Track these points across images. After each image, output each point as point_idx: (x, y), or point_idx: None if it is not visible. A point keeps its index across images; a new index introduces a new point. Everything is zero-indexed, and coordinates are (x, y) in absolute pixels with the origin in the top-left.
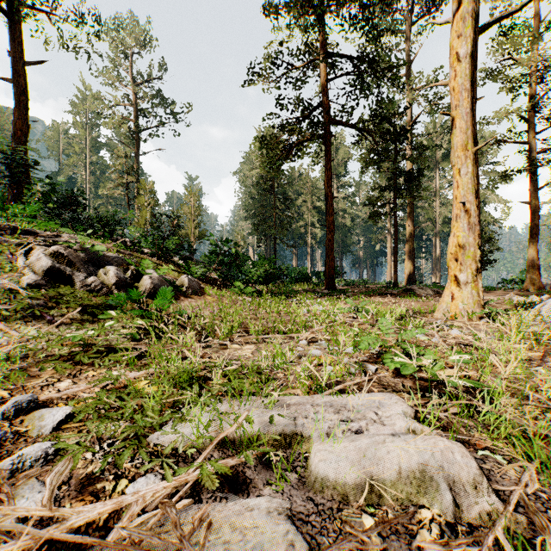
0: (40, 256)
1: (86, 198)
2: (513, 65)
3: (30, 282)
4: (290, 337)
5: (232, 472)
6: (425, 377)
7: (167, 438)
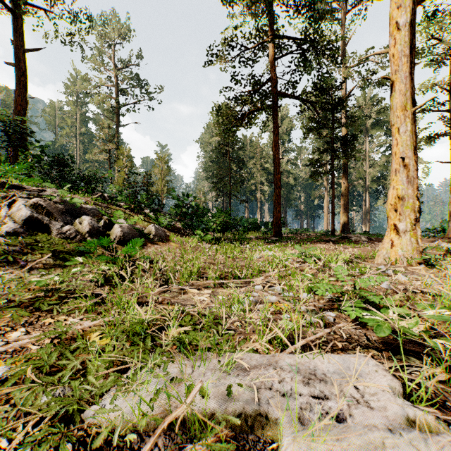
0: (21, 207)
1: (72, 160)
2: (436, 43)
3: (9, 230)
4: (245, 281)
5: None
6: None
7: (104, 416)
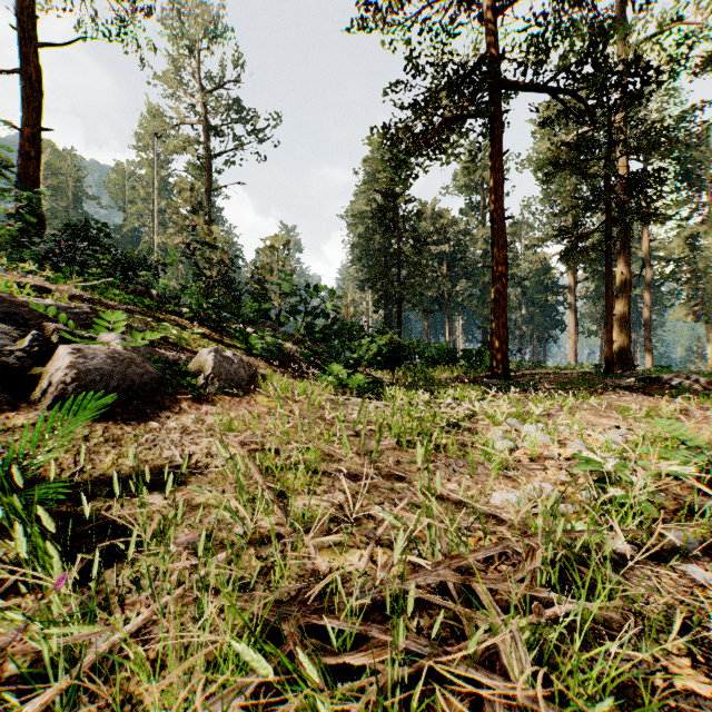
0: None
1: (106, 232)
2: None
3: None
4: None
5: None
6: None
7: None
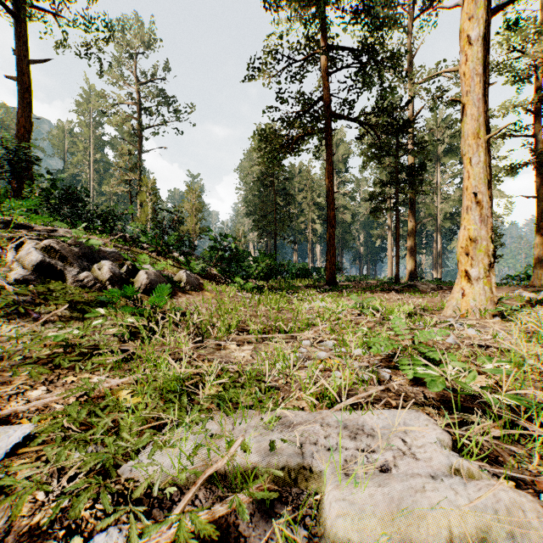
0: (31, 251)
1: (87, 194)
2: (519, 56)
3: (18, 278)
4: (292, 336)
5: (219, 533)
6: (448, 386)
7: (142, 471)
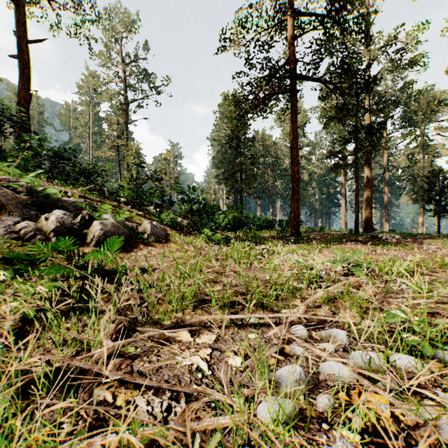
0: None
1: (74, 154)
2: None
3: None
4: (272, 310)
5: None
6: None
7: None
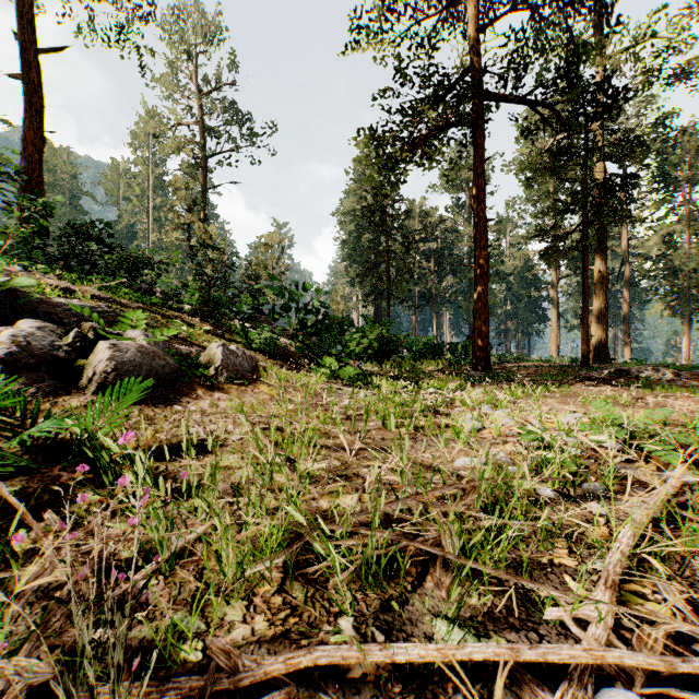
0: None
1: (110, 232)
2: None
3: None
4: (502, 589)
5: None
6: None
7: None
